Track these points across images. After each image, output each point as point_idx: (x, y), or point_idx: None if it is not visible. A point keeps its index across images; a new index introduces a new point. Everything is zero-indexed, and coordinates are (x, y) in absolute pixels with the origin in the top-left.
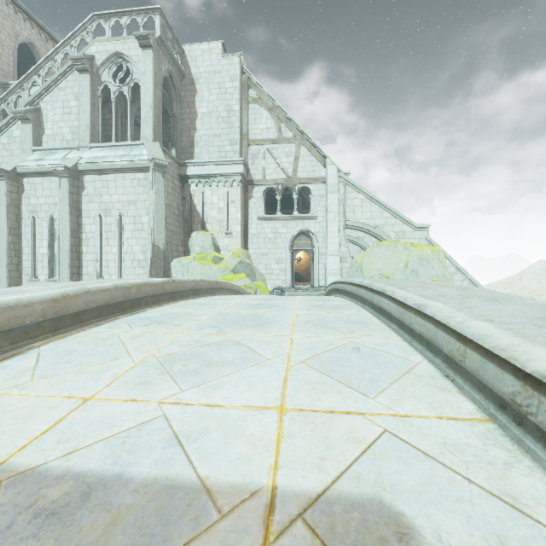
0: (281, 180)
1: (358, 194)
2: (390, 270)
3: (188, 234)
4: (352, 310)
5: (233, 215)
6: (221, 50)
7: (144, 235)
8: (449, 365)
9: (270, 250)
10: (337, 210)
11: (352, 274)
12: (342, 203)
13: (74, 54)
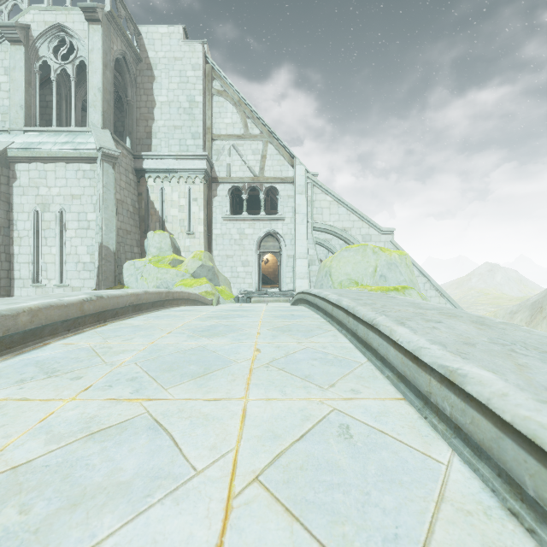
0: (248, 178)
1: (326, 195)
2: (359, 275)
3: (144, 233)
4: (328, 335)
5: (195, 214)
6: (182, 36)
7: (91, 234)
8: (514, 491)
9: (236, 252)
10: (305, 211)
11: (321, 278)
12: (310, 205)
13: (4, 21)
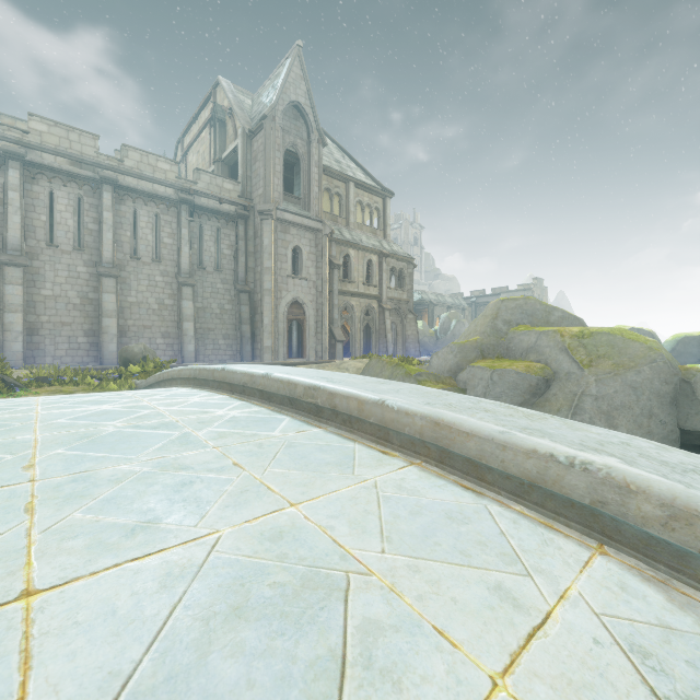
0: None
1: None
2: None
3: None
4: None
5: None
6: None
7: None
8: None
9: None
10: None
11: None
12: None
13: None
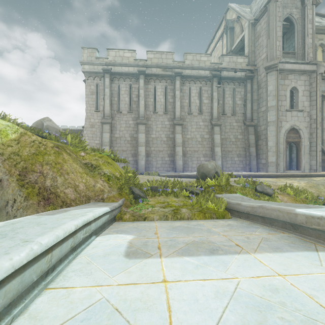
0: None
1: None
2: None
3: None
4: None
5: None
6: None
7: None
8: None
9: None
10: None
11: None
12: None
13: None
